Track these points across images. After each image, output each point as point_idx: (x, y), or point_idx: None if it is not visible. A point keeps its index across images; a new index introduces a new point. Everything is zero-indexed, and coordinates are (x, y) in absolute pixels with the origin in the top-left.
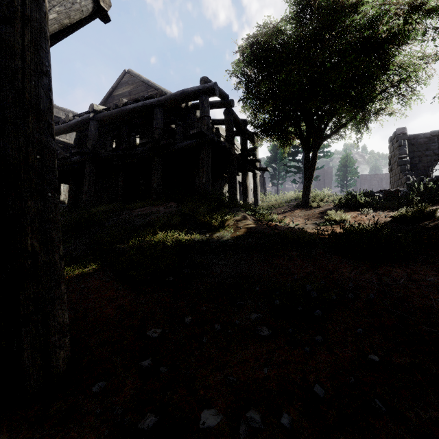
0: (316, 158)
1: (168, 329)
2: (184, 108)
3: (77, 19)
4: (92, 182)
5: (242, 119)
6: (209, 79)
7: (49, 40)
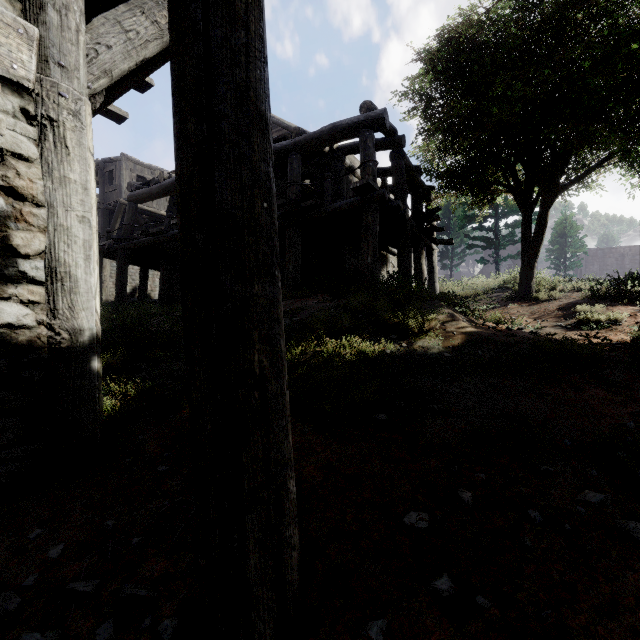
0: (546, 220)
1: (441, 514)
2: (327, 152)
3: None
4: None
5: (414, 166)
6: (374, 105)
7: (160, 56)
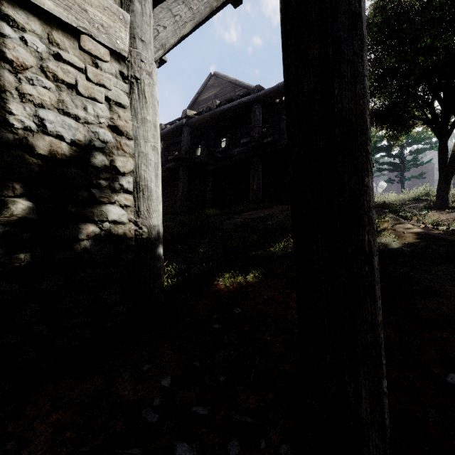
0: None
1: None
2: (277, 103)
3: (221, 2)
4: (185, 188)
5: None
6: None
7: None
